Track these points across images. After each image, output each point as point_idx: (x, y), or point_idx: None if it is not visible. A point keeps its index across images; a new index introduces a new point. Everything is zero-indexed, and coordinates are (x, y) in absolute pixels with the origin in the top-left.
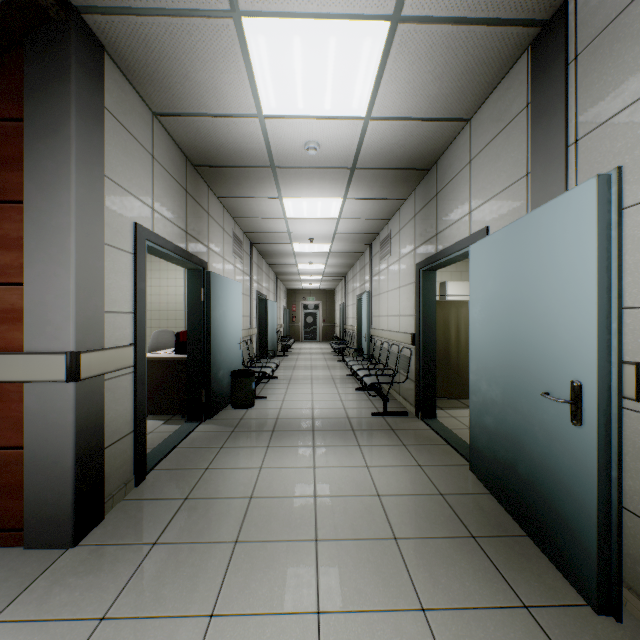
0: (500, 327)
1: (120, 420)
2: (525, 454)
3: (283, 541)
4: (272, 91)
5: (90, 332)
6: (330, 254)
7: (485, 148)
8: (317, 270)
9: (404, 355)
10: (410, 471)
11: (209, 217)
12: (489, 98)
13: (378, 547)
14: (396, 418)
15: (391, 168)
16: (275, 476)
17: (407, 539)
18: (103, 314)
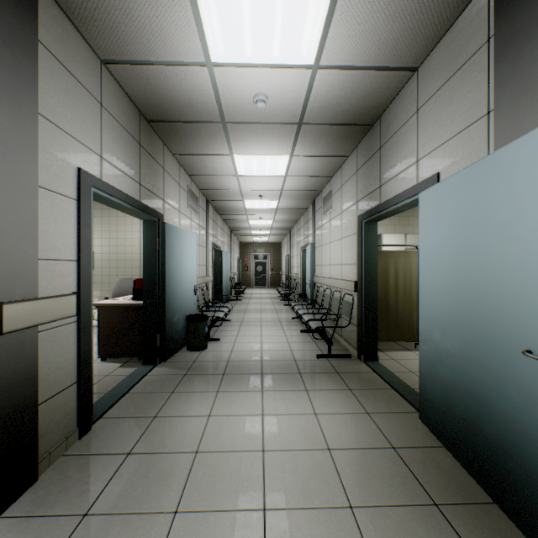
0: (458, 275)
1: (60, 372)
2: (493, 414)
3: (227, 511)
4: (219, 34)
5: (18, 281)
6: (277, 210)
7: (435, 94)
8: (266, 225)
9: (346, 301)
10: (359, 419)
11: (164, 172)
12: (440, 43)
13: (333, 520)
14: (340, 360)
15: (336, 124)
16: (223, 426)
17: (364, 508)
18: (36, 261)
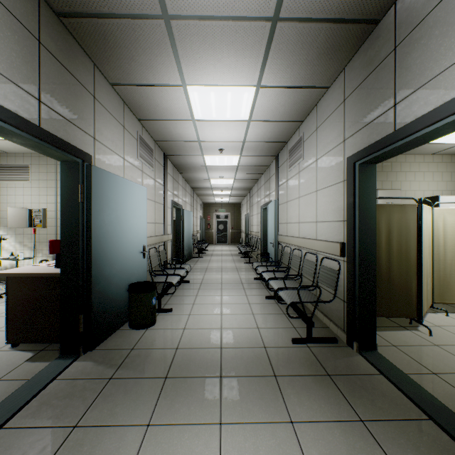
0: None
1: None
2: None
3: None
4: None
5: None
6: (238, 168)
7: None
8: (227, 185)
9: (327, 267)
10: None
11: (96, 102)
12: None
13: None
14: (324, 348)
15: (326, 20)
16: None
17: None
18: None
